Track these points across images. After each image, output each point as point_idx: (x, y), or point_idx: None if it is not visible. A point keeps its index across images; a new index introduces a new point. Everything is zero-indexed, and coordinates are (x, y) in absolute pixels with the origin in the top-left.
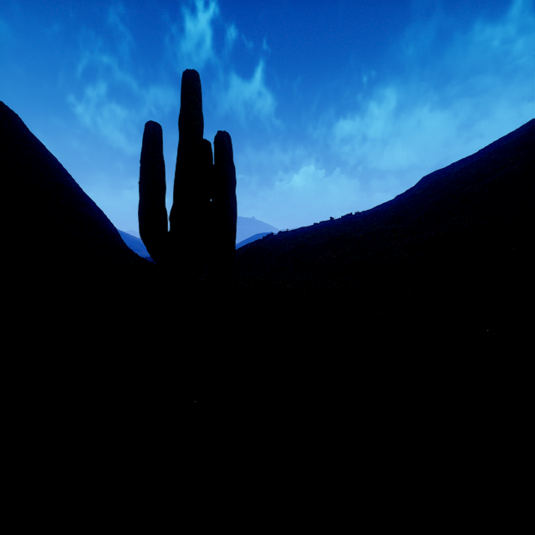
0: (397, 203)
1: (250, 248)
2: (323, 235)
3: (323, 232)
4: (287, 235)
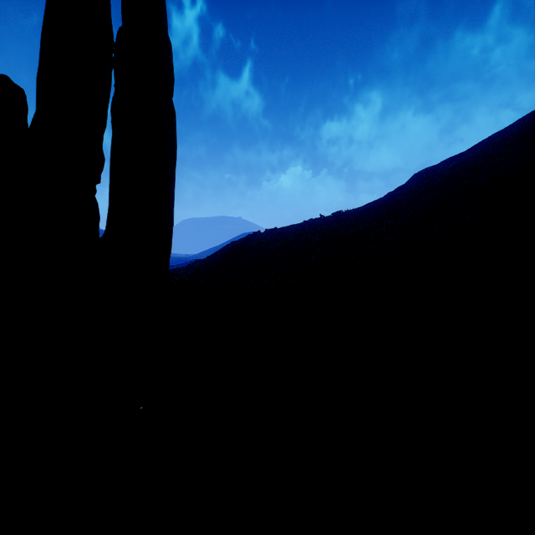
0: (389, 200)
1: (234, 246)
2: (313, 232)
3: (313, 230)
4: (275, 233)
